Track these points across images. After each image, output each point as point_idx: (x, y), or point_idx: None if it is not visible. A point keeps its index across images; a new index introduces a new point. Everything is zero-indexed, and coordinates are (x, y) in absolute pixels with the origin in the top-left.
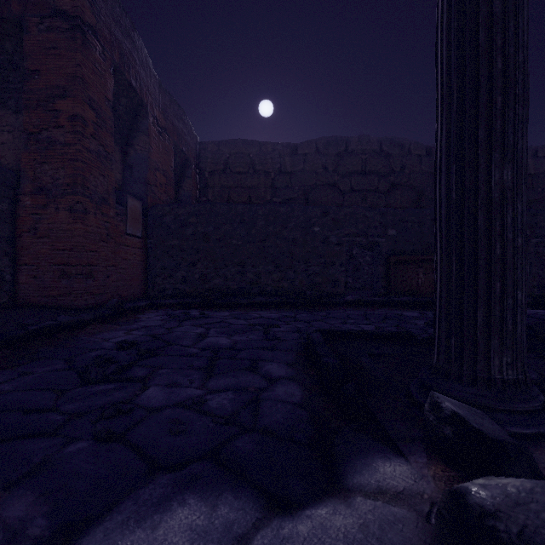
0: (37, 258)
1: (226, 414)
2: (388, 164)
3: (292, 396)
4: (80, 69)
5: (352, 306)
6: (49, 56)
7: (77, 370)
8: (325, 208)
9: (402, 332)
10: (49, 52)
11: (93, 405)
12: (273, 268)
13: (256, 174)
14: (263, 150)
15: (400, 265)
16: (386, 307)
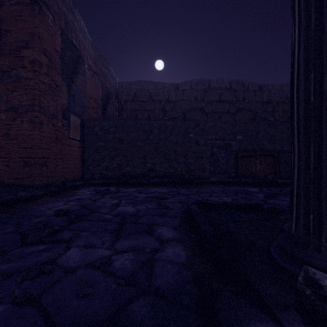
0: (9, 153)
1: (127, 274)
2: (235, 96)
3: (179, 256)
4: (37, 29)
5: (214, 185)
6: (17, 21)
7: (21, 232)
8: (197, 122)
9: (253, 204)
10: (17, 18)
11: (23, 266)
12: (164, 160)
13: (153, 102)
14: (157, 87)
15: (244, 158)
16: (236, 185)
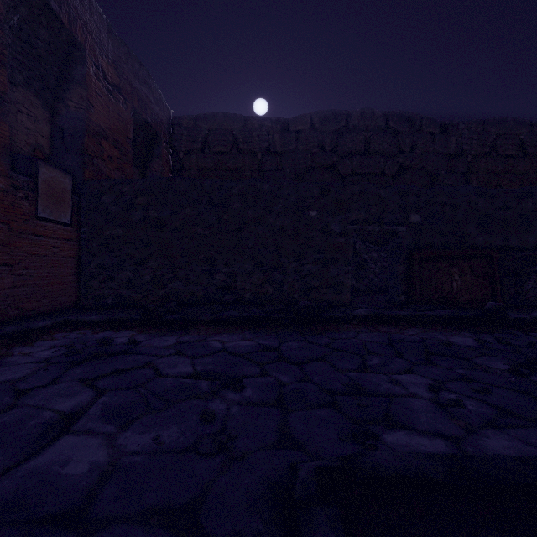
0: None
1: None
2: (396, 143)
3: None
4: None
5: (366, 325)
6: None
7: None
8: (325, 184)
9: None
10: None
11: None
12: (253, 267)
13: (240, 155)
14: (248, 126)
15: (427, 263)
16: (417, 327)
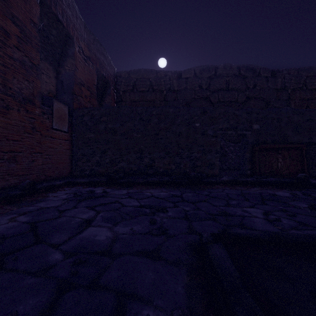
0: None
1: None
2: (245, 83)
3: None
4: None
5: (228, 186)
6: None
7: None
8: (204, 108)
9: None
10: None
11: None
12: (164, 154)
13: (154, 92)
14: (158, 76)
15: (263, 152)
16: (257, 187)
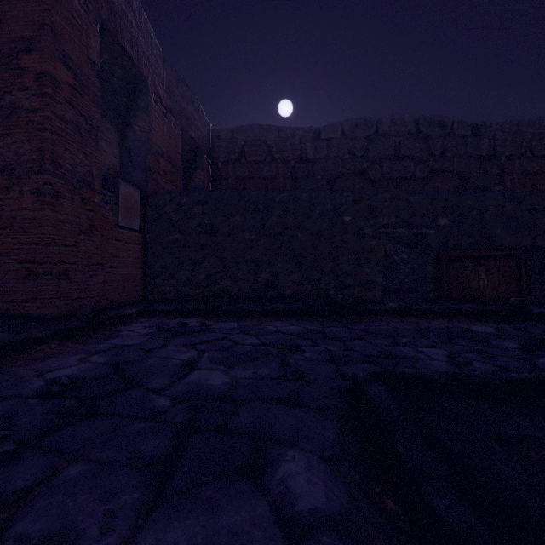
0: None
1: None
2: (427, 147)
3: None
4: (49, 15)
5: (396, 316)
6: (13, 1)
7: None
8: (358, 192)
9: (532, 381)
10: None
11: None
12: (294, 267)
13: (274, 163)
14: (282, 136)
15: (455, 262)
16: (443, 318)
